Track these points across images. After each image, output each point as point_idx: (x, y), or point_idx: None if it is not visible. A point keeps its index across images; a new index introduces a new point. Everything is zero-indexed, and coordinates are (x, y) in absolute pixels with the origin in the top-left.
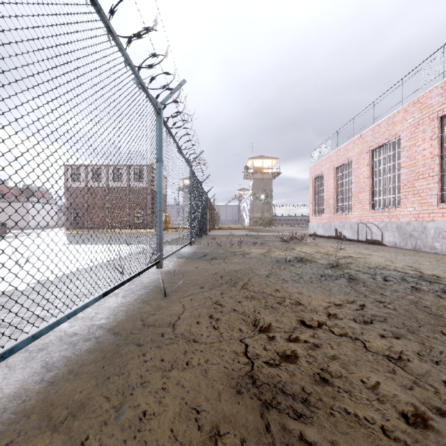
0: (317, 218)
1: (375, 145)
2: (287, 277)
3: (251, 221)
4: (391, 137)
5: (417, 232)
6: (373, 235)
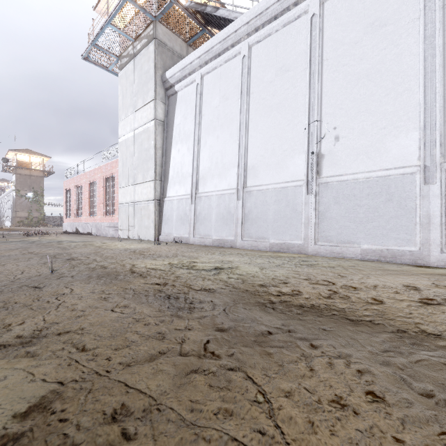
0: (68, 220)
1: (90, 181)
2: (1, 244)
3: (14, 221)
4: (95, 180)
5: (100, 227)
6: (89, 230)
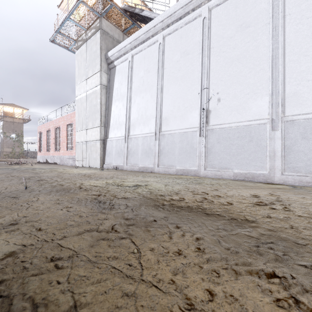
0: (40, 153)
1: (56, 127)
2: None
3: (2, 154)
4: (59, 126)
5: (63, 159)
6: (55, 161)
